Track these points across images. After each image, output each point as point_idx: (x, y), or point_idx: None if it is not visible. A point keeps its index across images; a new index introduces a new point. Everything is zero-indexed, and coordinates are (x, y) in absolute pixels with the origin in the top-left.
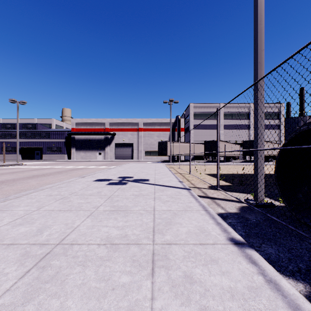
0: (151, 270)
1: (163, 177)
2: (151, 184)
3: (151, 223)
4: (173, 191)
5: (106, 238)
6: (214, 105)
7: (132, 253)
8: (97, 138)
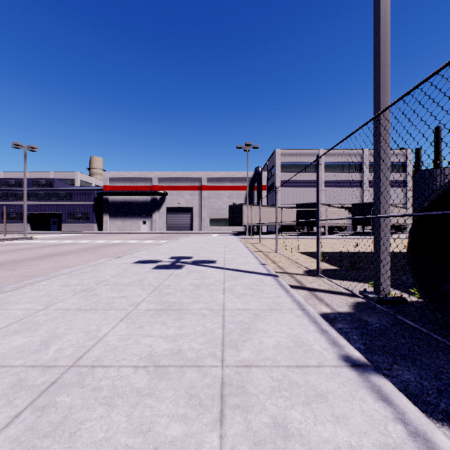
0: (219, 414)
1: (237, 257)
2: (219, 268)
3: (219, 330)
4: (252, 278)
5: (147, 356)
6: (311, 152)
7: (189, 382)
8: (141, 200)
